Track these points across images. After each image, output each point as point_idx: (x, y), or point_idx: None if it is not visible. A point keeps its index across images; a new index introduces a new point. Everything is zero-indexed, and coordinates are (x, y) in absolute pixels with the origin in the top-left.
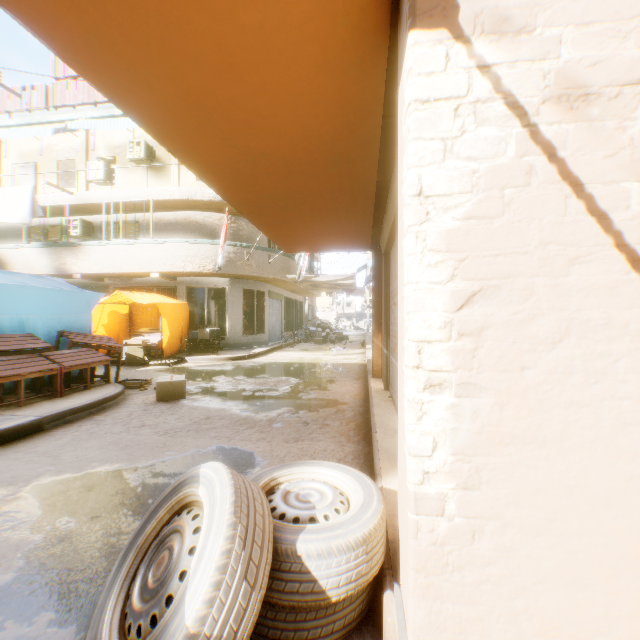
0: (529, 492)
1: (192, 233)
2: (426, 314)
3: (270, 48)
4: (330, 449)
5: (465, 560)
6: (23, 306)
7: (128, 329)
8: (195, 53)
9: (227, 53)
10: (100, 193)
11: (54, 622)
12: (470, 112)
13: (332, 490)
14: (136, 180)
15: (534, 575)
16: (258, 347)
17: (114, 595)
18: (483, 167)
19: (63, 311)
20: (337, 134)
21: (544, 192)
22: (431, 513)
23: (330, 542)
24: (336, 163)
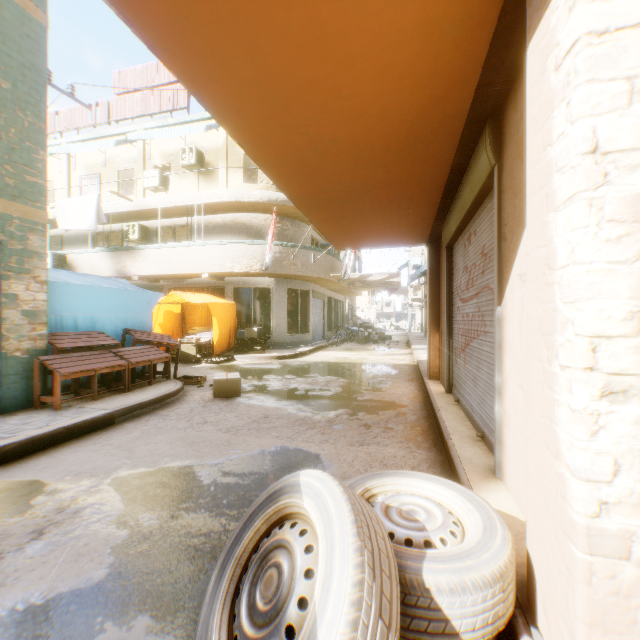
0: None
1: (239, 234)
2: (602, 302)
3: (366, 12)
4: (400, 455)
5: None
6: (94, 305)
7: (180, 328)
8: (283, 27)
9: (317, 23)
10: (155, 199)
11: (150, 629)
12: None
13: (439, 508)
14: (187, 185)
15: None
16: (302, 346)
17: (217, 611)
18: None
19: (127, 310)
20: (419, 112)
21: None
22: (610, 554)
23: (463, 575)
24: (411, 147)
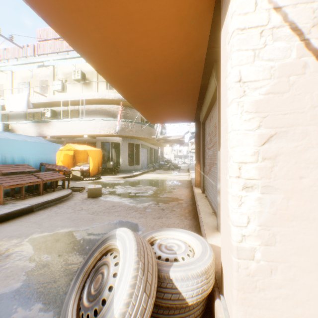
0: (304, 248)
1: (103, 115)
2: (243, 147)
3: (151, 10)
4: (176, 223)
5: (266, 285)
6: (23, 150)
7: (73, 162)
8: (112, 15)
9: (128, 14)
10: (59, 96)
11: (41, 309)
12: (269, 34)
13: (184, 244)
14: (76, 89)
15: (307, 295)
16: (136, 172)
17: (73, 297)
18: (277, 64)
19: (42, 153)
20: (182, 59)
21: (313, 77)
22: (246, 258)
23: (187, 272)
24: (180, 75)
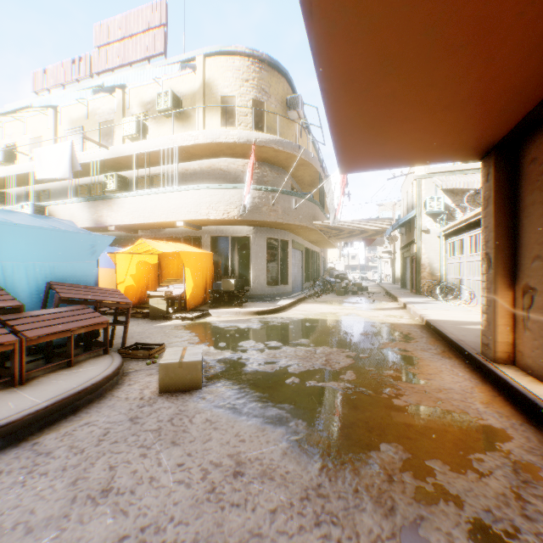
0: None
1: (216, 181)
2: None
3: None
4: None
5: None
6: None
7: (156, 279)
8: None
9: None
10: (130, 145)
11: None
12: None
13: None
14: (164, 133)
15: None
16: (282, 299)
17: None
18: None
19: (56, 257)
20: None
21: None
22: None
23: None
24: None
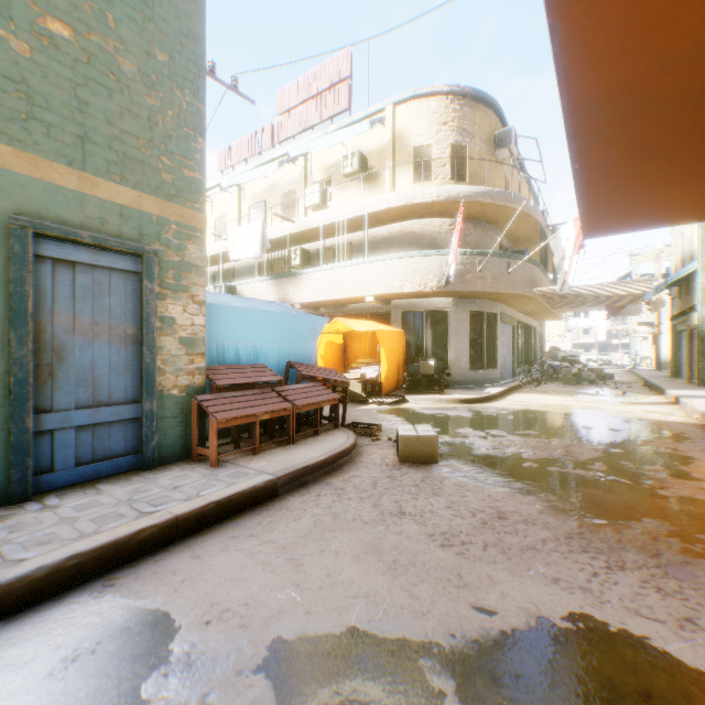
0: None
1: (408, 247)
2: None
3: None
4: None
5: None
6: (255, 333)
7: (342, 361)
8: None
9: None
10: (316, 217)
11: None
12: None
13: None
14: (349, 198)
15: None
16: (488, 386)
17: None
18: None
19: (290, 338)
20: None
21: None
22: None
23: None
24: None
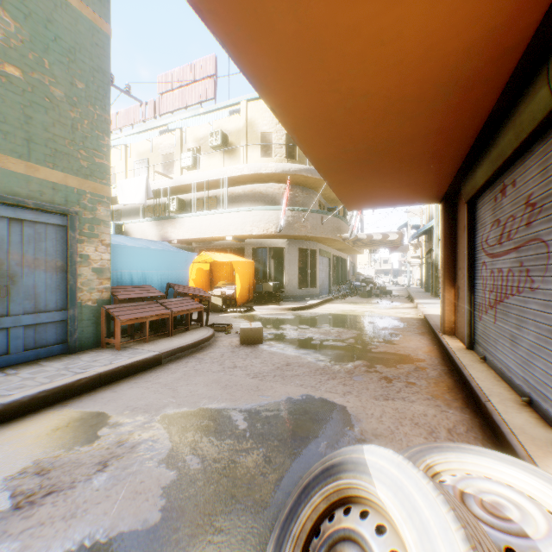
0: None
1: (257, 202)
2: None
3: None
4: (430, 414)
5: None
6: (144, 263)
7: (209, 282)
8: None
9: None
10: (190, 176)
11: None
12: None
13: (533, 503)
14: (214, 163)
15: None
16: (311, 299)
17: None
18: None
19: (169, 267)
20: (467, 50)
21: None
22: None
23: None
24: (447, 94)
